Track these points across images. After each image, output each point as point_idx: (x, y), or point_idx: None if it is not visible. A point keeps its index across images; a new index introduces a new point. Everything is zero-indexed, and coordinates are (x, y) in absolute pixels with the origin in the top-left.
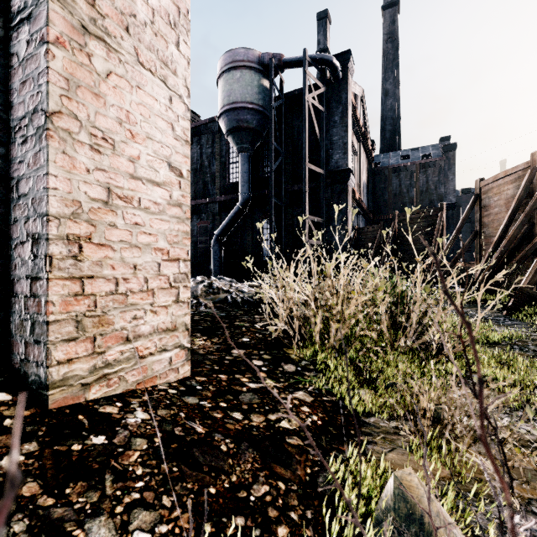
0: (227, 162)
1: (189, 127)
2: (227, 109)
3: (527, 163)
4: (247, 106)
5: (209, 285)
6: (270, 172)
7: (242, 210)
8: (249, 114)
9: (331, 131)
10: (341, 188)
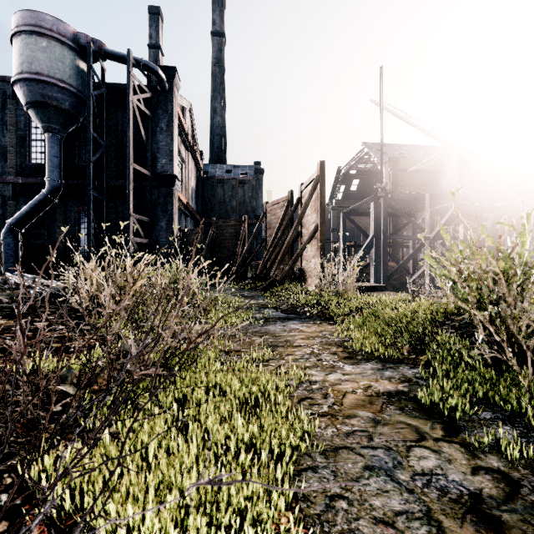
0: (28, 137)
1: None
2: (28, 78)
3: (287, 197)
4: (57, 83)
5: (4, 281)
6: (88, 163)
7: (51, 198)
8: (60, 93)
9: (157, 136)
10: (168, 191)
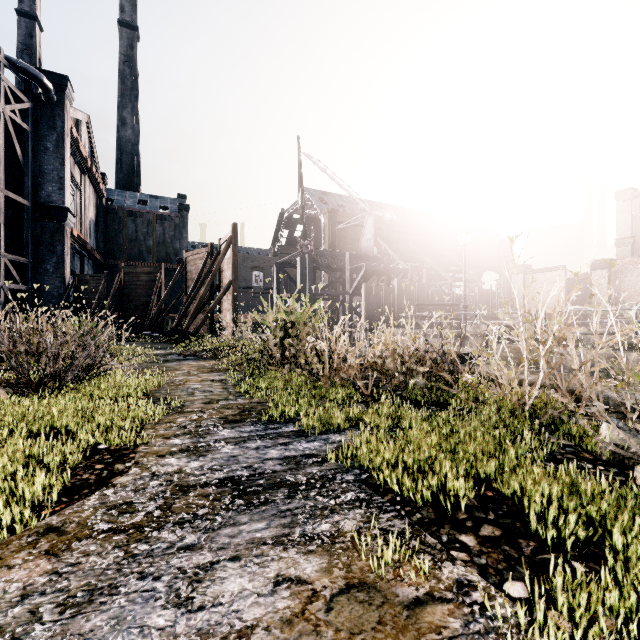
0: None
1: None
2: None
3: (207, 249)
4: None
5: None
6: None
7: None
8: None
9: (41, 156)
10: (57, 227)
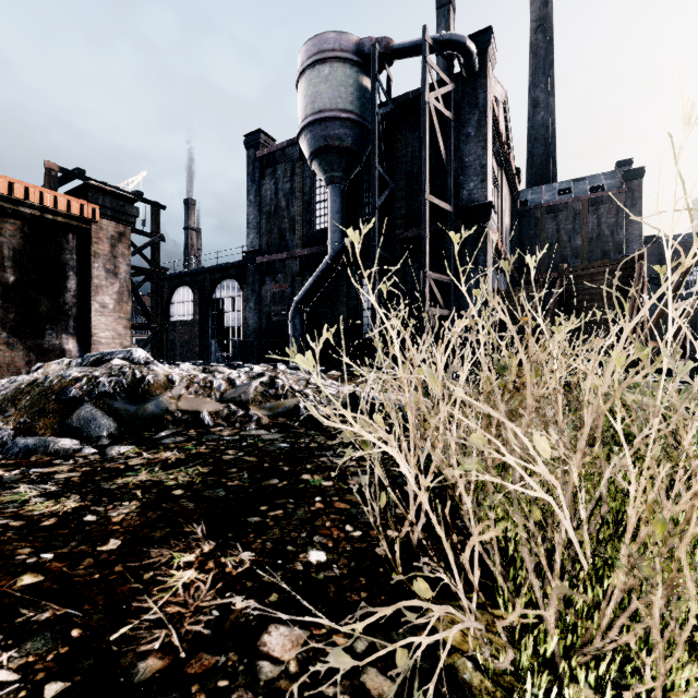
0: (312, 201)
1: None
2: (311, 121)
3: None
4: (339, 115)
5: (270, 382)
6: (373, 210)
7: (333, 266)
8: (342, 127)
9: (461, 149)
10: (478, 232)
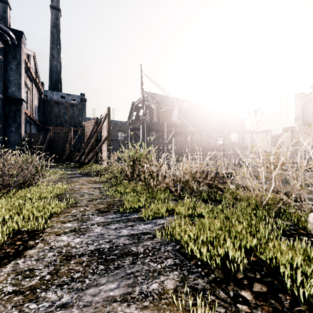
0: None
1: None
2: None
3: (94, 120)
4: None
5: None
6: None
7: None
8: None
9: (8, 72)
10: (17, 108)
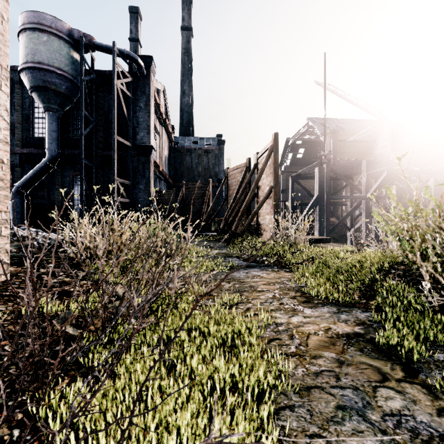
0: (31, 115)
1: (8, 133)
2: (32, 66)
3: (245, 163)
4: (55, 70)
5: (13, 234)
6: (81, 136)
7: (50, 166)
8: (58, 79)
9: (137, 113)
10: (146, 159)
